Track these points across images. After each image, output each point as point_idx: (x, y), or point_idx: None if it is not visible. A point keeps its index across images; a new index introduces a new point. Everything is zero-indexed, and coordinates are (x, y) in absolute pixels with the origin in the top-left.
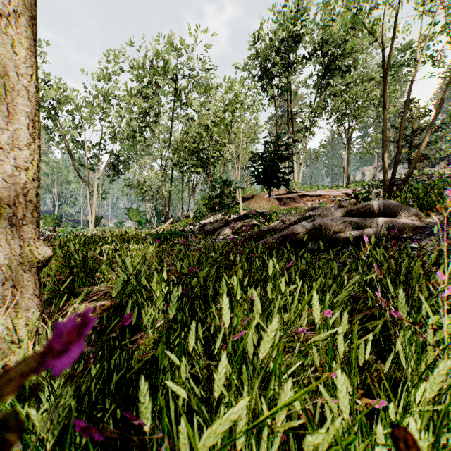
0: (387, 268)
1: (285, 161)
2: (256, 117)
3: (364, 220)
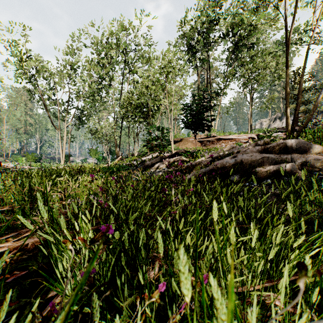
0: None
1: (207, 111)
2: (184, 79)
3: (280, 156)
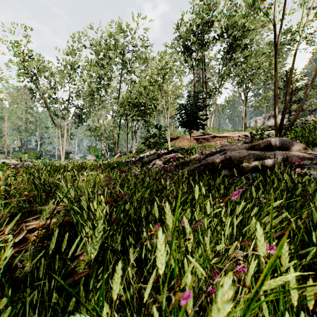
0: (299, 192)
1: (201, 111)
2: (180, 79)
3: (264, 153)
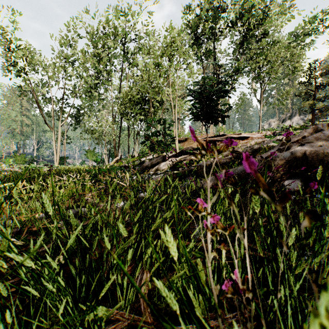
0: None
1: (222, 97)
2: (191, 65)
3: None
